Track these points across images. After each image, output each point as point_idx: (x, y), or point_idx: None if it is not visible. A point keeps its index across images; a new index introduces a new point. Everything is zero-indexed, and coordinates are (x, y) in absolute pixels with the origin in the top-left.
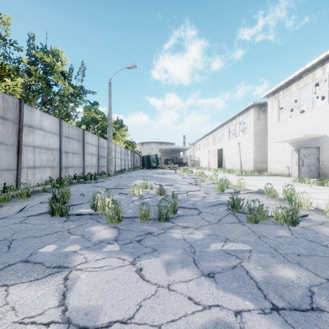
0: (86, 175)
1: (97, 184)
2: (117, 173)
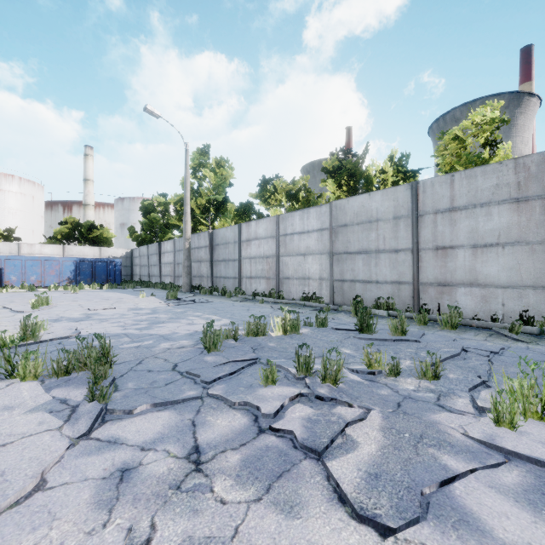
0: None
1: None
2: None
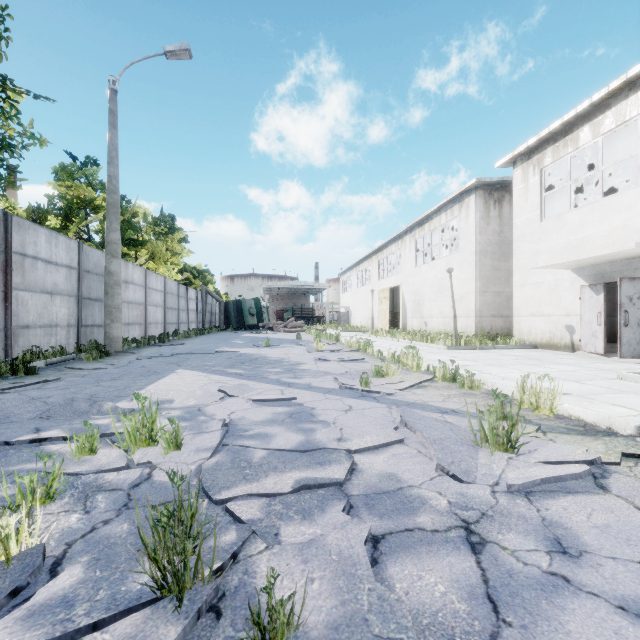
0: None
1: None
2: (145, 344)
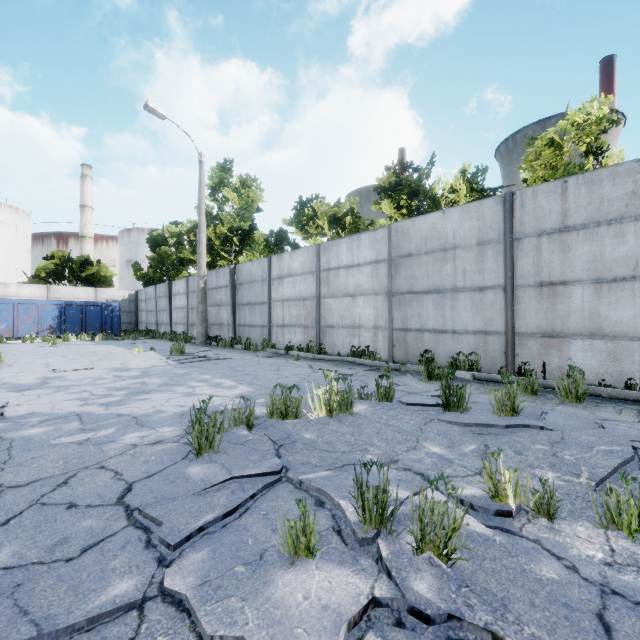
0: None
1: None
2: None
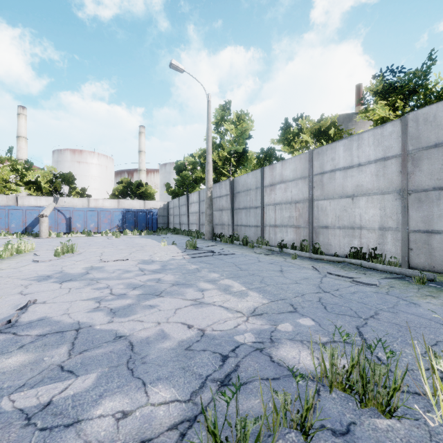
0: None
1: None
2: None
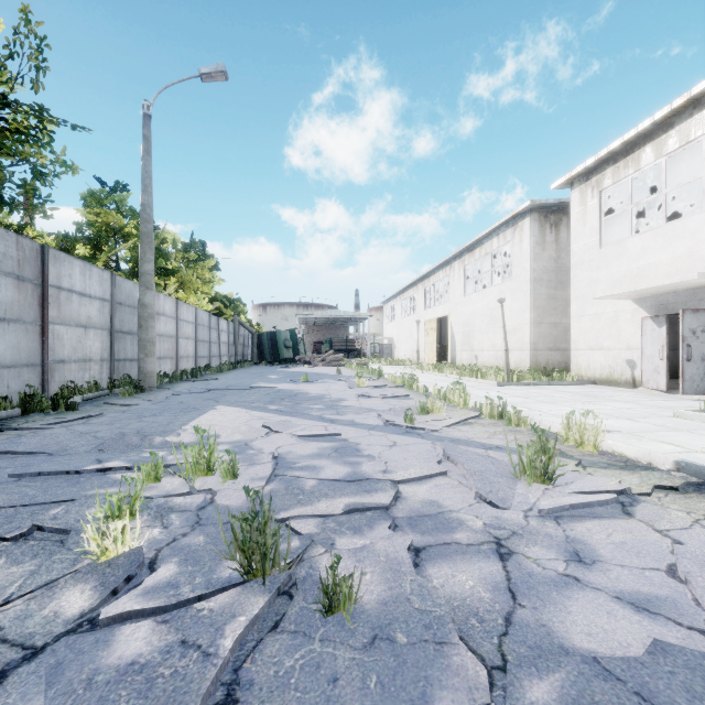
0: (36, 394)
1: (24, 441)
2: (177, 379)
